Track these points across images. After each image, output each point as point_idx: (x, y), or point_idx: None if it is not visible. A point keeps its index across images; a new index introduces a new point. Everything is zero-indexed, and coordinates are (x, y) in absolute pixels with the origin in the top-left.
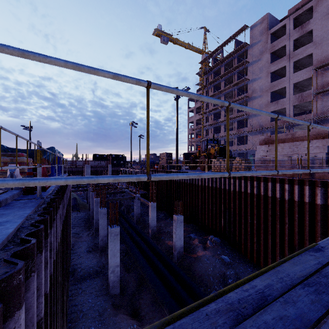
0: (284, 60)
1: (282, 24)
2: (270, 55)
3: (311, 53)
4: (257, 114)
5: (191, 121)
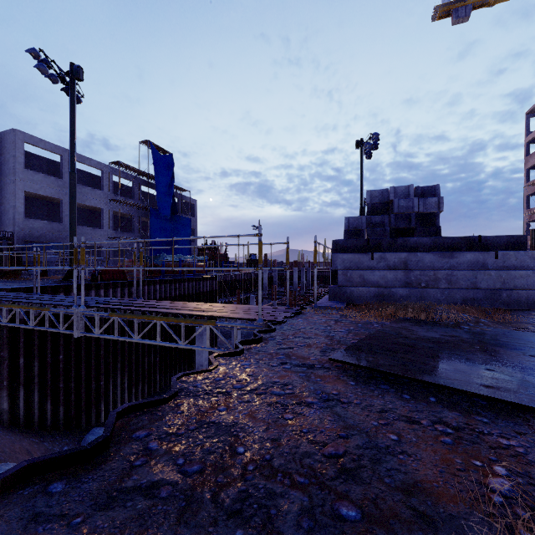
0: None
1: None
2: None
3: None
4: None
5: (531, 164)
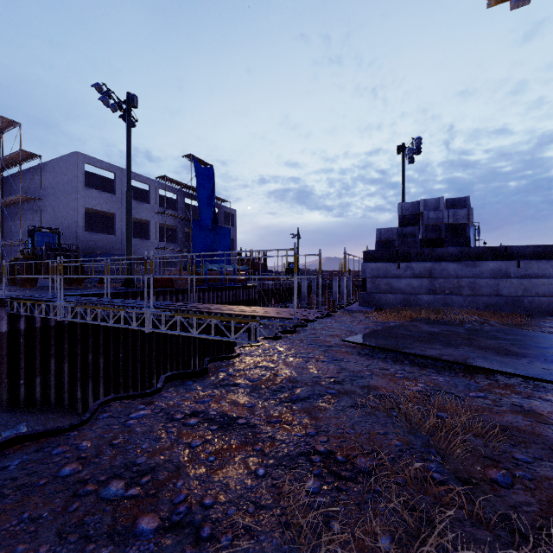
0: None
1: None
2: None
3: None
4: None
5: None
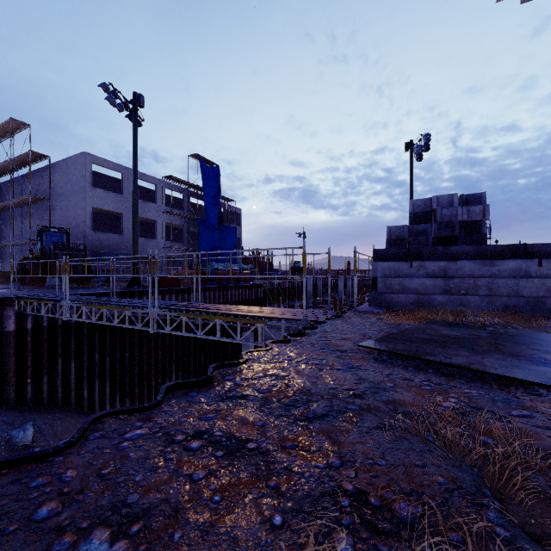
0: None
1: None
2: None
3: None
4: None
5: None
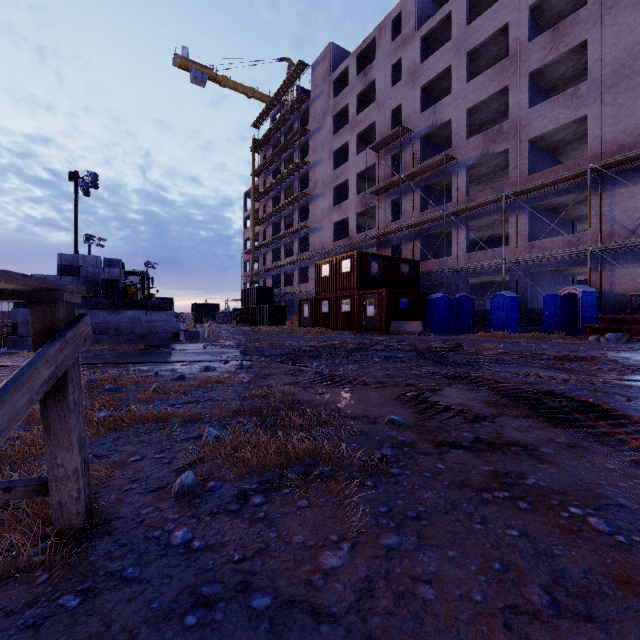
0: (347, 131)
1: (346, 65)
2: (332, 120)
3: (374, 120)
4: (319, 227)
5: (247, 236)
